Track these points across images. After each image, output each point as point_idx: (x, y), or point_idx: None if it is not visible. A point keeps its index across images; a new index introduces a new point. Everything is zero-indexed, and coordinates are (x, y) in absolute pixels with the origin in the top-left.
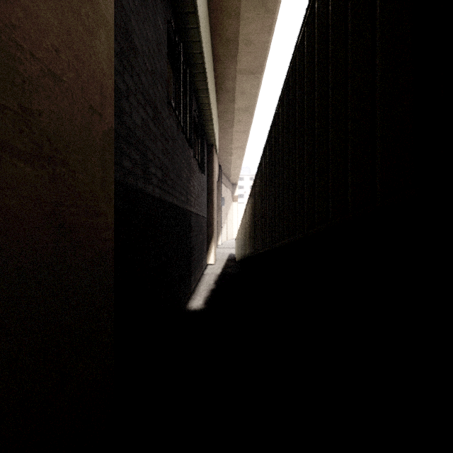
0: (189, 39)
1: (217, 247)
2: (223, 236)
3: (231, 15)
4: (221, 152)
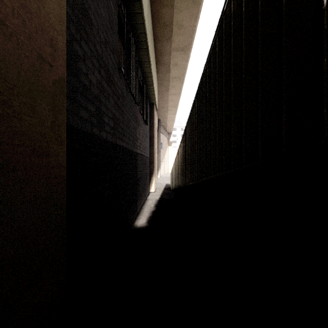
0: (135, 22)
1: (157, 179)
2: (161, 171)
3: (167, 6)
4: (160, 109)
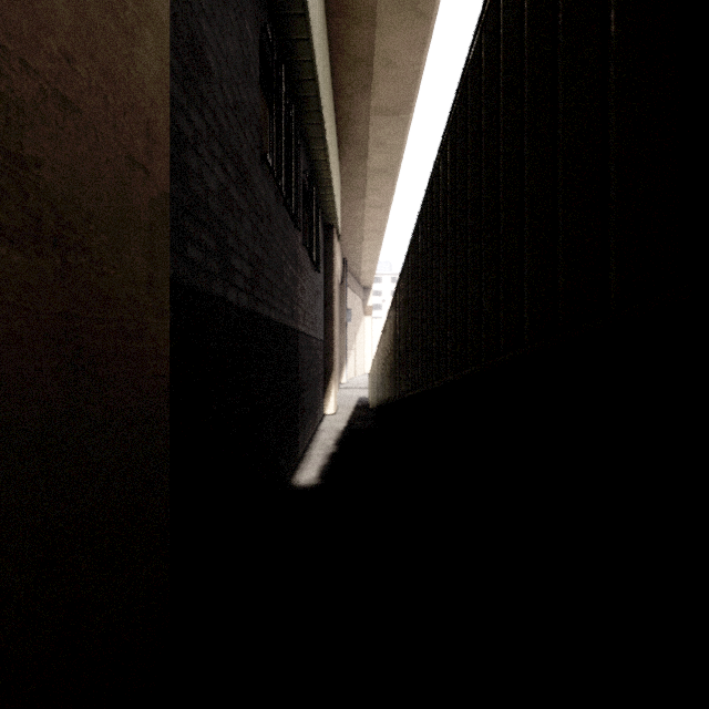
0: (295, 58)
1: (340, 387)
2: (349, 370)
3: (362, 21)
4: (346, 238)
